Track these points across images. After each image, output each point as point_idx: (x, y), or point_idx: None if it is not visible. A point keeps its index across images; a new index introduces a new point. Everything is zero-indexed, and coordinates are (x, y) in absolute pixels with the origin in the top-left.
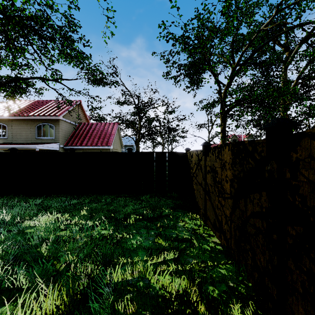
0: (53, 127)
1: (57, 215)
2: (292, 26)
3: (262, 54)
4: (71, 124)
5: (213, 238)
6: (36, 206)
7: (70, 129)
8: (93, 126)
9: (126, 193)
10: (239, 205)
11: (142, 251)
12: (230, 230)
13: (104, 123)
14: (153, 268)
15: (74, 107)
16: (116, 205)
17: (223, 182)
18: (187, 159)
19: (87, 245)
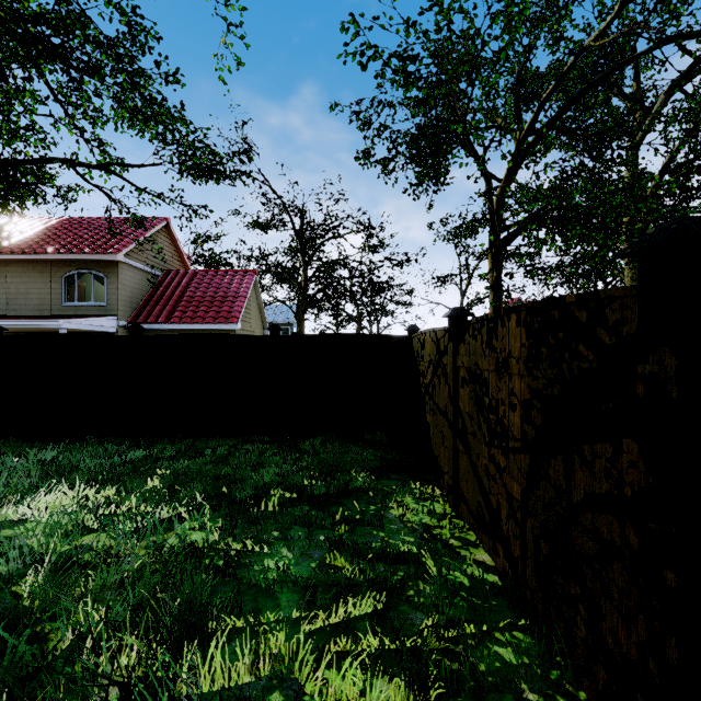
0: (103, 280)
1: (86, 490)
2: (660, 38)
3: (585, 109)
4: (145, 272)
5: (477, 553)
6: (38, 468)
7: (144, 285)
8: (198, 277)
9: (266, 433)
10: (549, 472)
11: (290, 593)
12: (521, 535)
13: (222, 272)
14: (316, 647)
15: (153, 233)
16: (239, 465)
17: (502, 410)
18: (412, 353)
19: (143, 578)
